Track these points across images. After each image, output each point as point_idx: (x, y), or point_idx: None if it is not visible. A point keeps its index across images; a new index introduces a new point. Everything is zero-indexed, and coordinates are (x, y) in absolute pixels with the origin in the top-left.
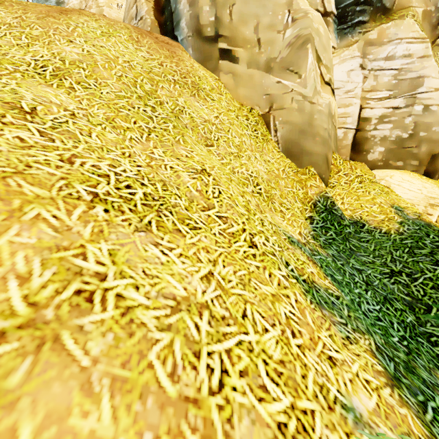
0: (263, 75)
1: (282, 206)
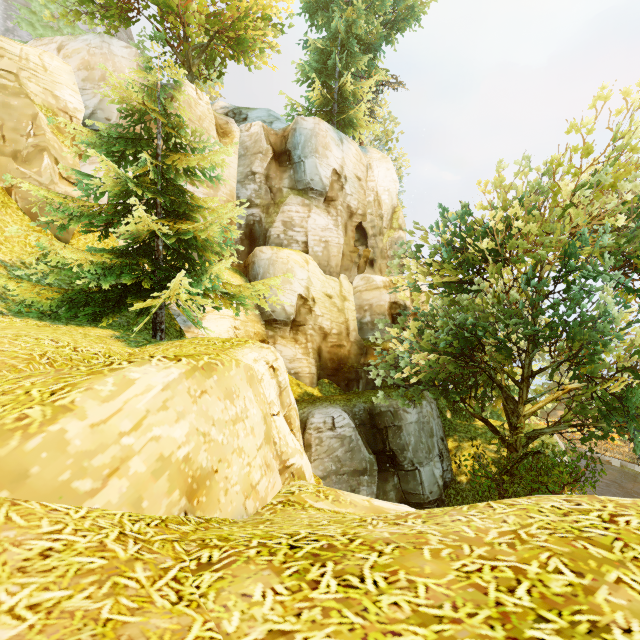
0: (8, 162)
1: (3, 246)
